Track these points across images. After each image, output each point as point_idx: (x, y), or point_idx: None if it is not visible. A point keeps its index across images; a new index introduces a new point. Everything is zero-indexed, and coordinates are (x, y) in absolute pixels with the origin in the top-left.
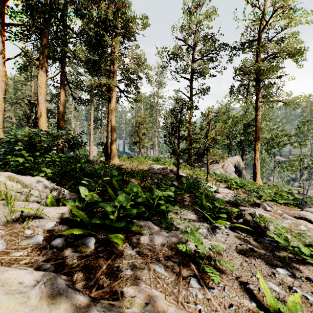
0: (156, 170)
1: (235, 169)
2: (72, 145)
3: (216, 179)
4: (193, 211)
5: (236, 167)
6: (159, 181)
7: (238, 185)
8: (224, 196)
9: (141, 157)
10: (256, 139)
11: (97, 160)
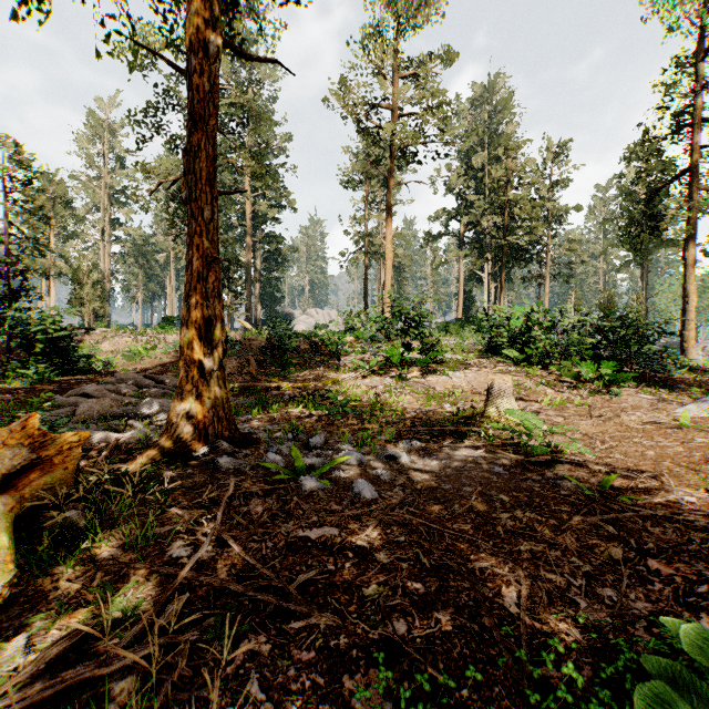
0: None
1: None
2: None
3: None
4: None
5: None
6: None
7: None
8: None
9: None
10: None
11: None
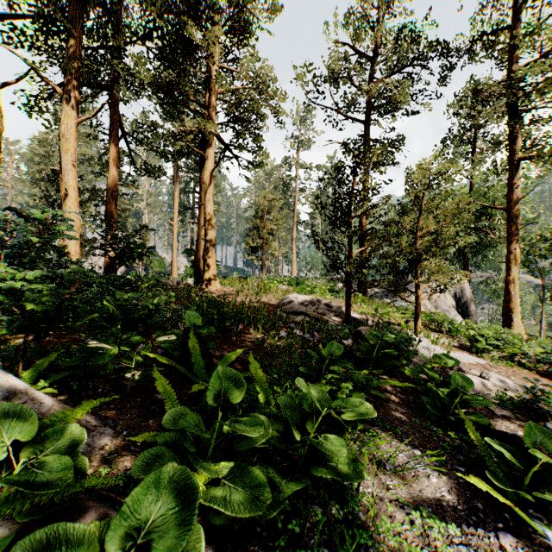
0: (297, 307)
1: (456, 303)
2: (122, 251)
3: (426, 325)
4: (428, 450)
5: (458, 299)
6: (306, 333)
7: (491, 342)
8: (484, 382)
9: (264, 277)
10: (511, 238)
11: (179, 283)
